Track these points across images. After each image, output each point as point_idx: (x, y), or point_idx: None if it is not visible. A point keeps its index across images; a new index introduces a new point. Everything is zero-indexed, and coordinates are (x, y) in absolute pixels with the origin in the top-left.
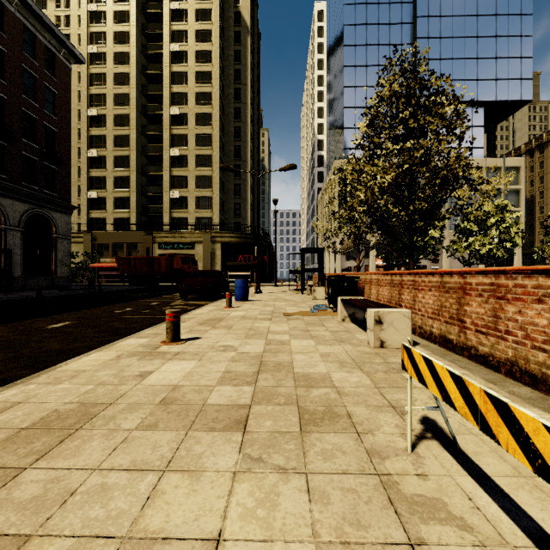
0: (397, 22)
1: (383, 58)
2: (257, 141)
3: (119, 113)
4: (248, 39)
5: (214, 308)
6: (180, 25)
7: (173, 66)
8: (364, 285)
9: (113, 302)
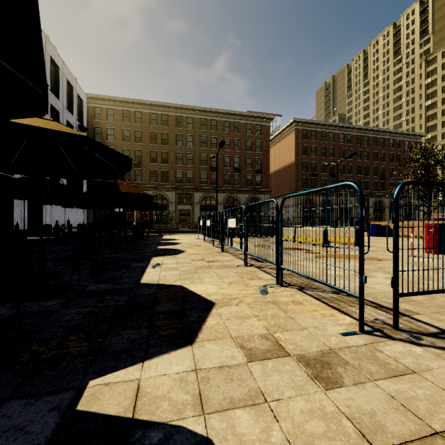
0: None
1: None
2: None
3: None
4: None
5: None
6: None
7: None
8: None
9: None
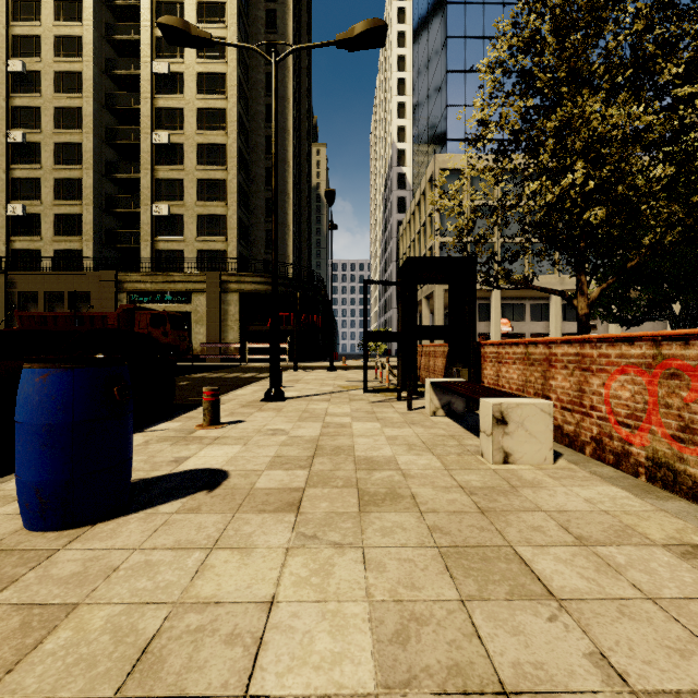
0: None
1: None
2: (307, 145)
3: (64, 70)
4: None
5: None
6: None
7: None
8: None
9: None
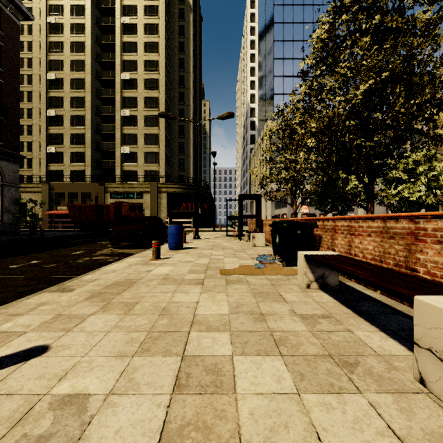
0: (319, 4)
1: (307, 34)
2: (199, 107)
3: (76, 78)
4: (191, 16)
5: (138, 260)
6: (130, 0)
7: (124, 37)
8: (322, 233)
9: (34, 250)
